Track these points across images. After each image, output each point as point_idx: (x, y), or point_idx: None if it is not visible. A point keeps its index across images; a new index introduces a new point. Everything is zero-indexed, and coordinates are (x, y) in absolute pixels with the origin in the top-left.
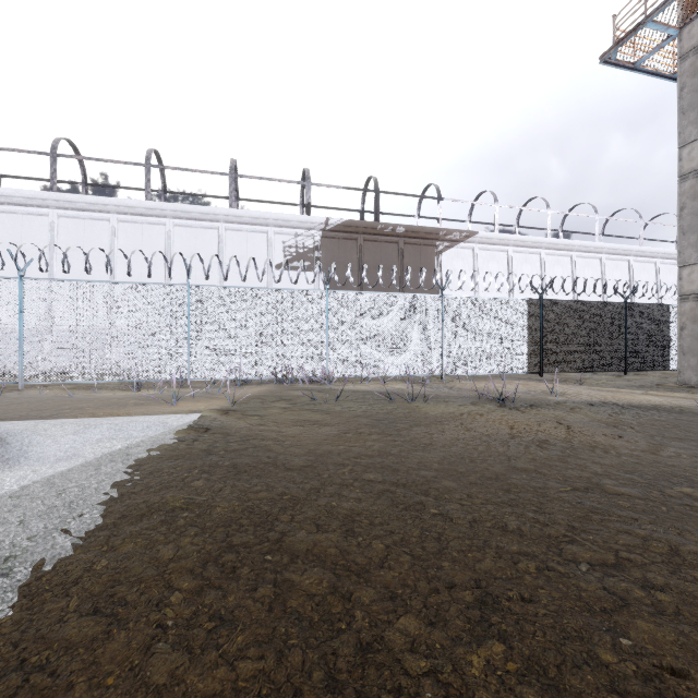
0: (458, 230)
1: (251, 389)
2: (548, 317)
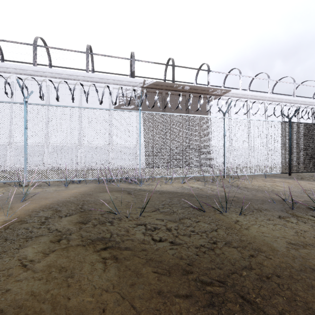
0: (220, 89)
1: (69, 191)
2: (294, 134)
